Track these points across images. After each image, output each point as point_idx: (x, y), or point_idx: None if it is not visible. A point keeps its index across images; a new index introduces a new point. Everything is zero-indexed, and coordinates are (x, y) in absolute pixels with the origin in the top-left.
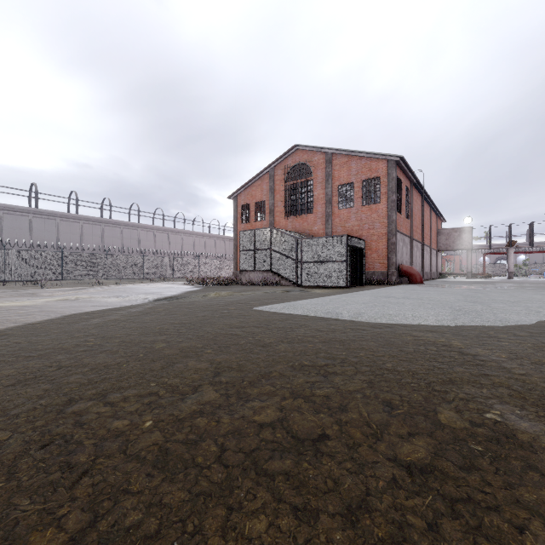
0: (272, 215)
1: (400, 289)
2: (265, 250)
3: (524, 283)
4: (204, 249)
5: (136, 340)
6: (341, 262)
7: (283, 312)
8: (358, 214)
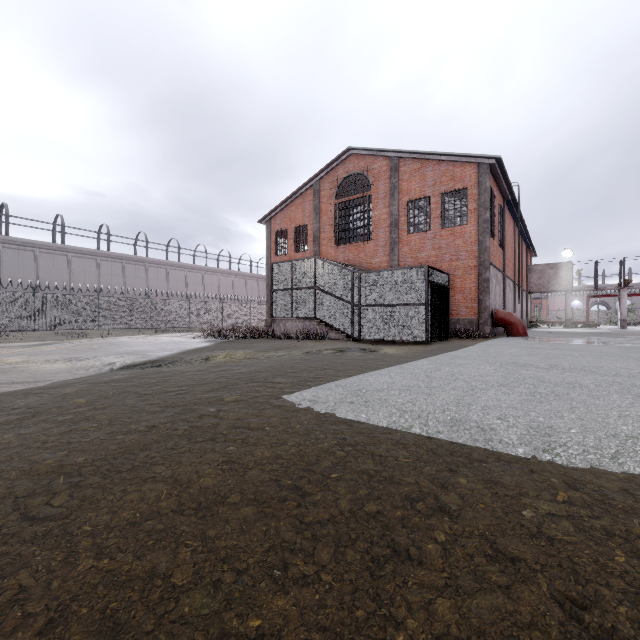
0: (316, 244)
1: (511, 346)
2: (307, 289)
3: None
4: (232, 291)
5: None
6: (418, 306)
7: (343, 414)
8: (436, 240)
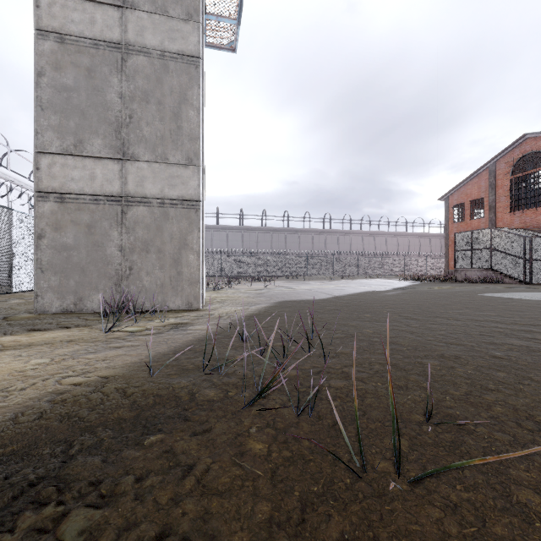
0: (492, 212)
1: None
2: (484, 250)
3: None
4: (408, 248)
5: (417, 300)
6: None
7: (503, 296)
8: None
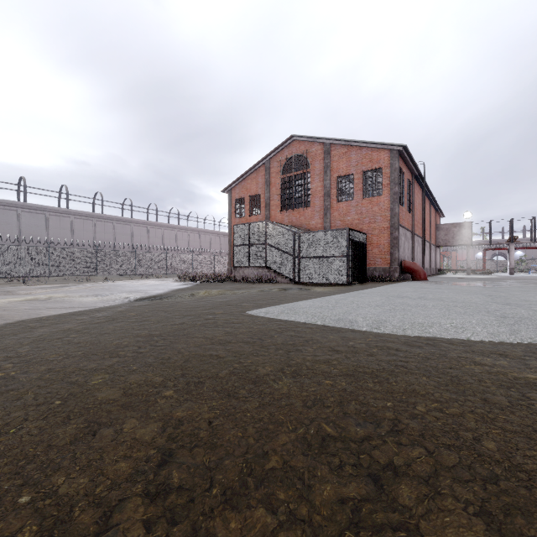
0: (267, 209)
1: (407, 286)
2: (260, 245)
3: (534, 280)
4: (199, 245)
5: (71, 367)
6: (341, 258)
7: (282, 318)
8: (359, 207)
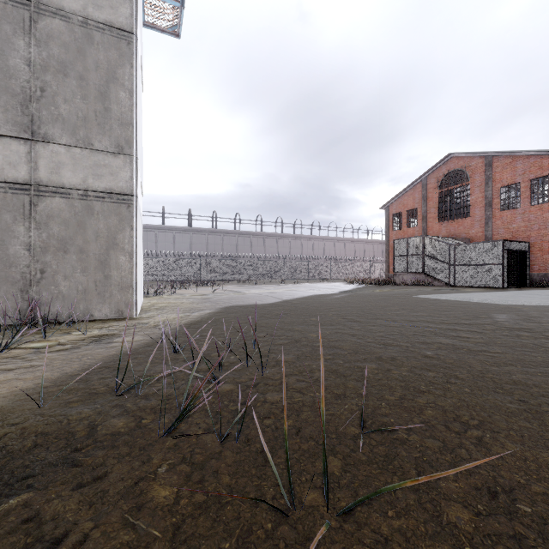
0: (424, 222)
1: None
2: (417, 255)
3: None
4: (354, 253)
5: (360, 303)
6: (496, 265)
7: (433, 298)
8: (525, 214)
